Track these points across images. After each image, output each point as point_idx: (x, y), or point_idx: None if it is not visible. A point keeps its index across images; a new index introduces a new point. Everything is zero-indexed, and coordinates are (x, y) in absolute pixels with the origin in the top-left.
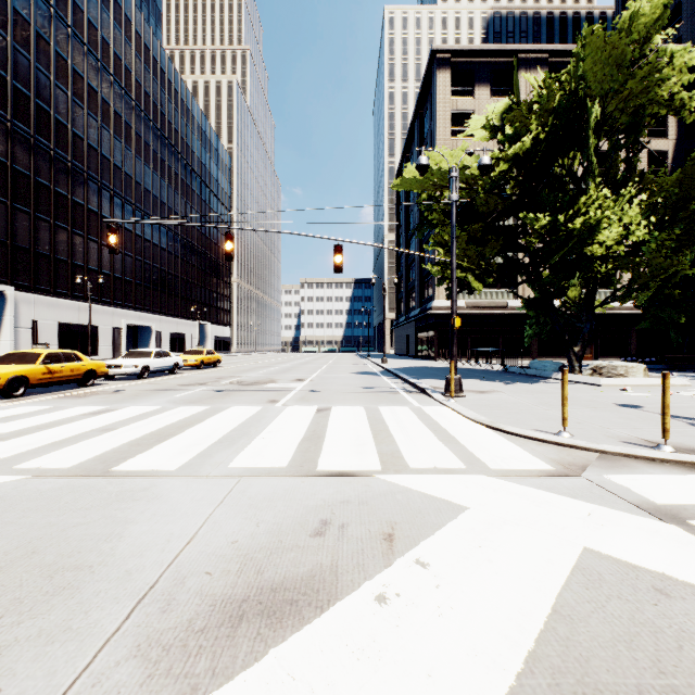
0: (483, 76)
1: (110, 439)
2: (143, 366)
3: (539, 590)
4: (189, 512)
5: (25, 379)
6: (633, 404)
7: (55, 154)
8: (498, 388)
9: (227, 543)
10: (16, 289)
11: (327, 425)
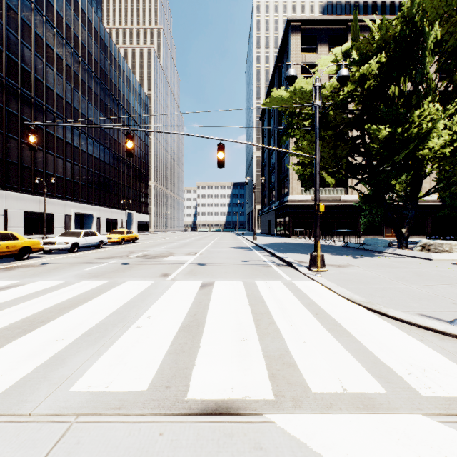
0: (324, 38)
1: None
2: (73, 243)
3: None
4: None
5: None
6: None
7: (22, 92)
8: (351, 262)
9: None
10: None
11: (208, 305)
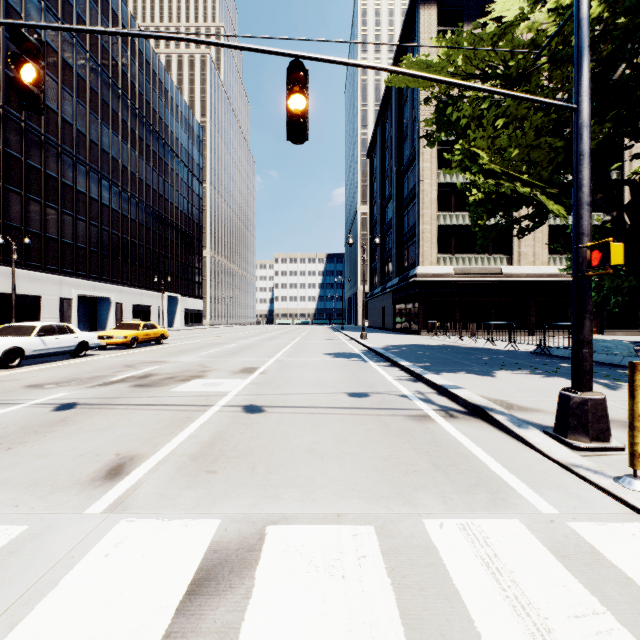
0: (473, 14)
1: None
2: (10, 349)
3: None
4: None
5: None
6: None
7: None
8: None
9: None
10: None
11: None
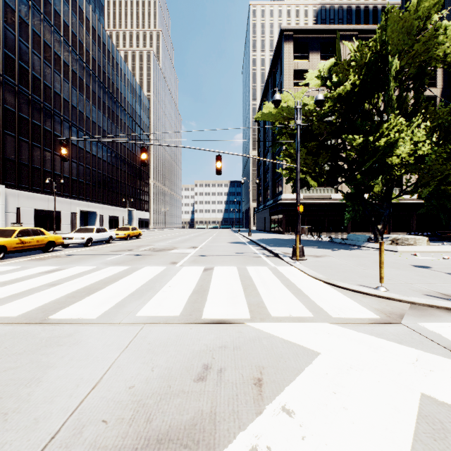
0: (315, 46)
1: (53, 292)
2: (88, 238)
3: (393, 442)
4: (99, 356)
5: (4, 247)
6: (424, 265)
7: (32, 98)
8: (328, 253)
9: (125, 388)
10: (6, 187)
11: (210, 281)
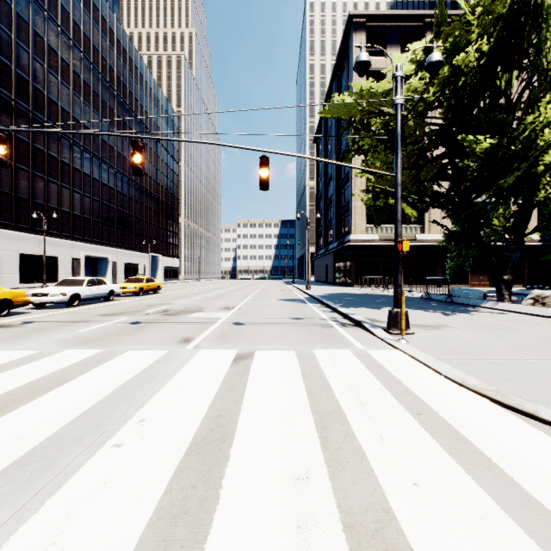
0: (394, 38)
1: None
2: (73, 294)
3: None
4: None
5: None
6: None
7: (17, 104)
8: (442, 320)
9: None
10: None
11: (242, 395)
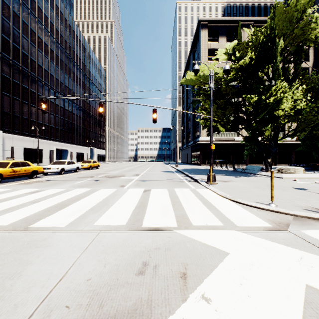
0: (223, 32)
1: (35, 207)
2: (61, 168)
3: None
4: (66, 255)
5: (1, 175)
6: (302, 188)
7: (22, 69)
8: (233, 179)
9: (84, 280)
10: (3, 132)
11: (148, 199)
